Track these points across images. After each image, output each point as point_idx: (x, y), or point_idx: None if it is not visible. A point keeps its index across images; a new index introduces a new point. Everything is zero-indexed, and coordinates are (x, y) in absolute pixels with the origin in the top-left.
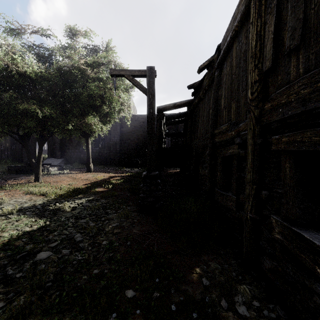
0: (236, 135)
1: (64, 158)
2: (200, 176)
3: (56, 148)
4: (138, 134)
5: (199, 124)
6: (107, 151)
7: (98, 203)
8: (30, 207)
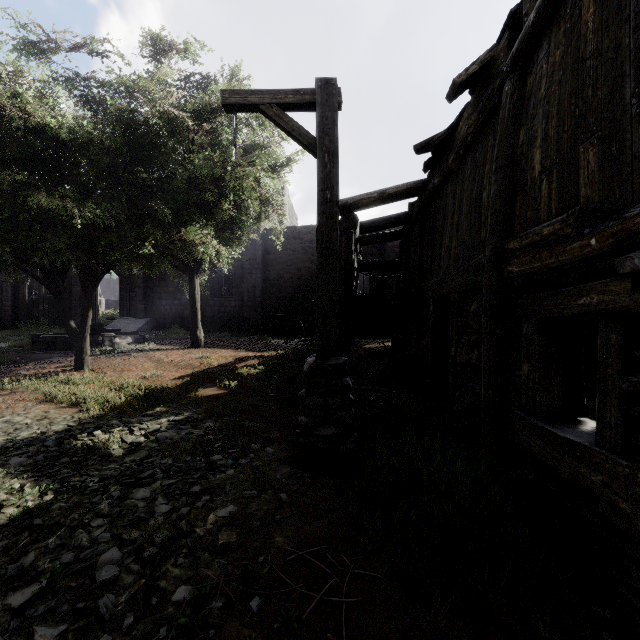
0: (612, 248)
1: (151, 318)
2: (453, 365)
3: (137, 298)
4: (299, 266)
5: (444, 235)
6: (236, 303)
7: (197, 431)
8: (32, 440)
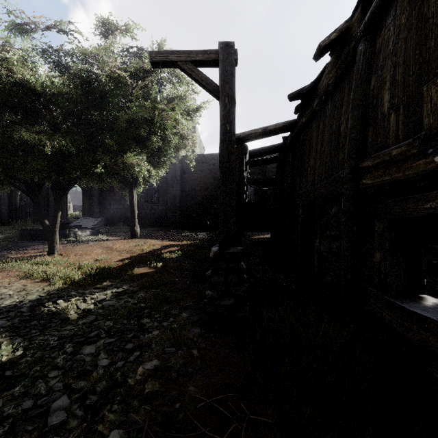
0: None
1: (104, 217)
2: (317, 252)
3: (94, 204)
4: (206, 182)
5: (310, 158)
6: (162, 207)
7: (132, 300)
8: (12, 307)
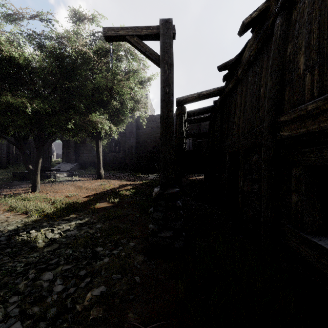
0: None
1: (78, 163)
2: (241, 191)
3: (71, 152)
4: (155, 136)
5: (235, 116)
6: (122, 155)
7: (91, 230)
8: None
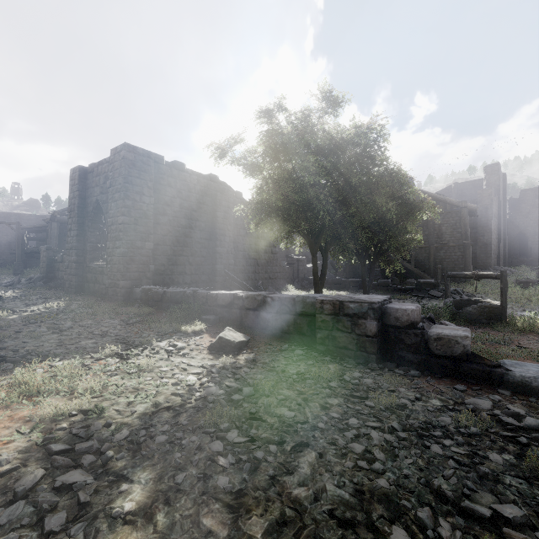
0: None
1: None
2: None
3: None
4: None
5: None
6: None
7: None
8: None
